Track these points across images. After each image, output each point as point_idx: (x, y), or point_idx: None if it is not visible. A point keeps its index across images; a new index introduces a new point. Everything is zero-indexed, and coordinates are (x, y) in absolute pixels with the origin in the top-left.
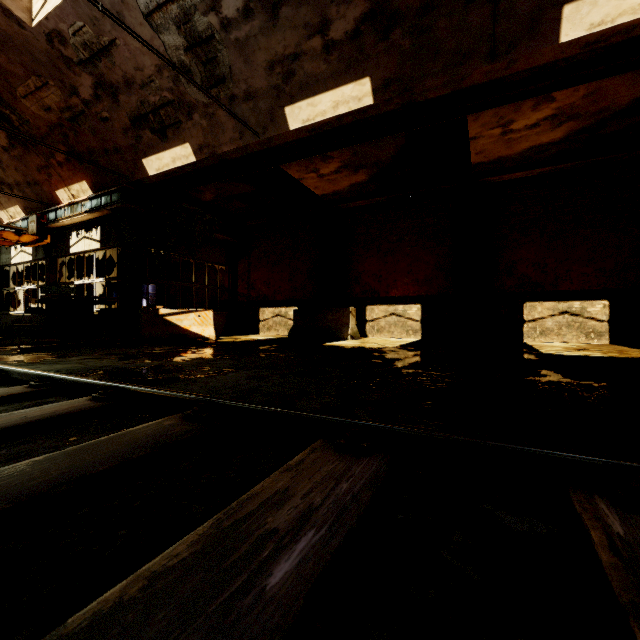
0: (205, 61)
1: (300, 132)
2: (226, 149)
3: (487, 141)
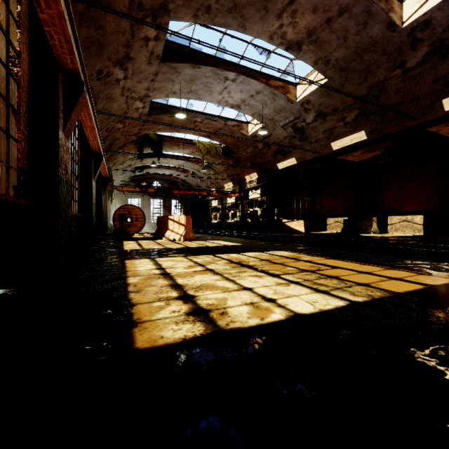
0: (300, 134)
1: (338, 149)
2: (308, 158)
3: (448, 130)
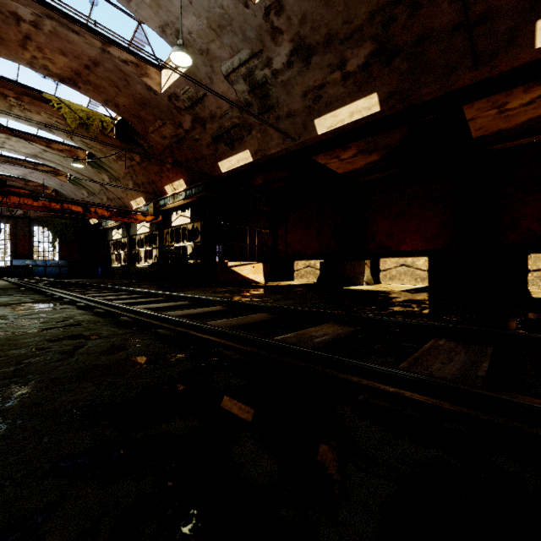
0: (261, 97)
1: (325, 135)
2: (273, 151)
3: (485, 120)
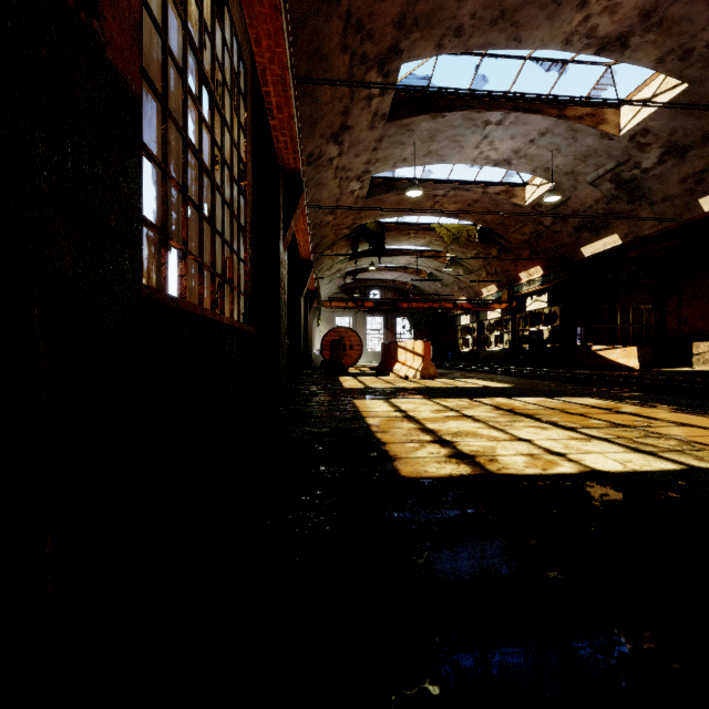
0: (629, 190)
1: None
2: (647, 233)
3: None
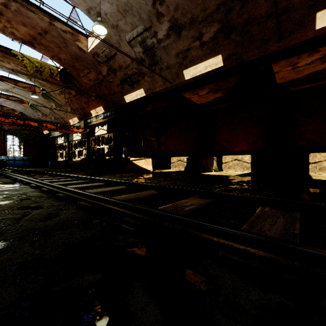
0: (150, 56)
1: (190, 80)
2: (158, 90)
3: (284, 73)
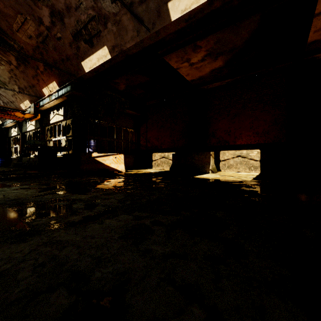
0: None
1: (179, 22)
2: (128, 46)
3: None
